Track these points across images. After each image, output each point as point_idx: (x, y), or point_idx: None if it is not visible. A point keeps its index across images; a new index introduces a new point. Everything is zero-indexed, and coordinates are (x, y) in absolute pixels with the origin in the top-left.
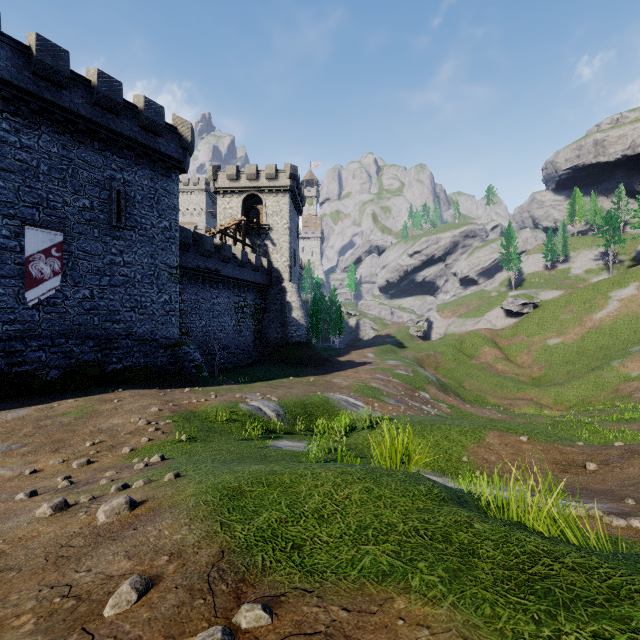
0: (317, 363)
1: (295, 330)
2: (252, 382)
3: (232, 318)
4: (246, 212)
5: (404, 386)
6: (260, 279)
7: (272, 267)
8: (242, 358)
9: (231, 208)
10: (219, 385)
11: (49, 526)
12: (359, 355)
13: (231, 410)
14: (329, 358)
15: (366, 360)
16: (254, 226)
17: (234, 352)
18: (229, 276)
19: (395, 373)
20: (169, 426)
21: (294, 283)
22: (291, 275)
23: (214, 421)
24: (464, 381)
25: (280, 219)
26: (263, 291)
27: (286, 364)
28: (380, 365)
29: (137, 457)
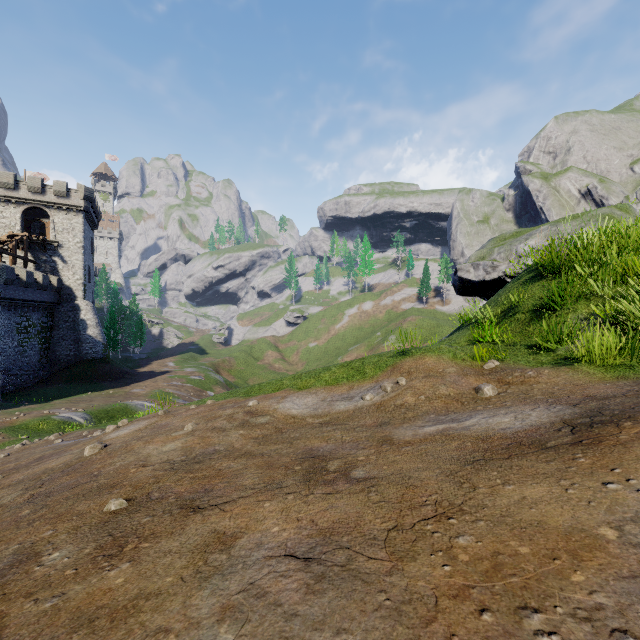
0: (116, 377)
1: (91, 347)
2: (47, 401)
3: (14, 339)
4: (27, 224)
5: (195, 389)
6: (48, 297)
7: (62, 284)
8: (27, 379)
9: (6, 218)
10: (17, 407)
11: (30, 445)
12: (160, 365)
13: (47, 421)
14: (129, 371)
15: (166, 369)
16: (39, 241)
17: (17, 374)
18: (11, 298)
19: (190, 379)
20: (4, 435)
21: (89, 299)
22: (86, 292)
23: (37, 429)
24: (249, 379)
25: (72, 237)
26: (51, 308)
27: (82, 380)
28: (178, 373)
29: (1, 448)
